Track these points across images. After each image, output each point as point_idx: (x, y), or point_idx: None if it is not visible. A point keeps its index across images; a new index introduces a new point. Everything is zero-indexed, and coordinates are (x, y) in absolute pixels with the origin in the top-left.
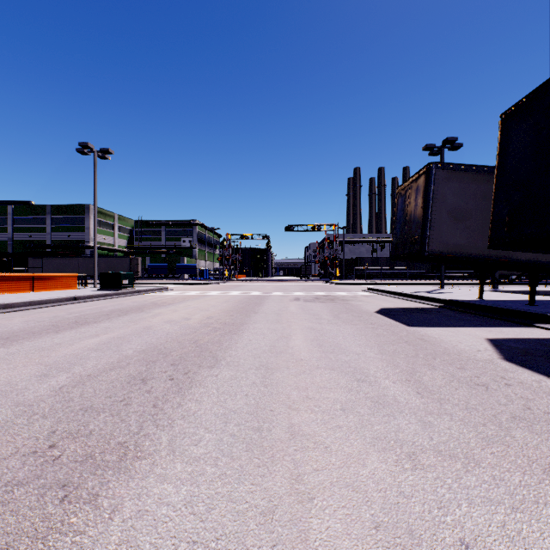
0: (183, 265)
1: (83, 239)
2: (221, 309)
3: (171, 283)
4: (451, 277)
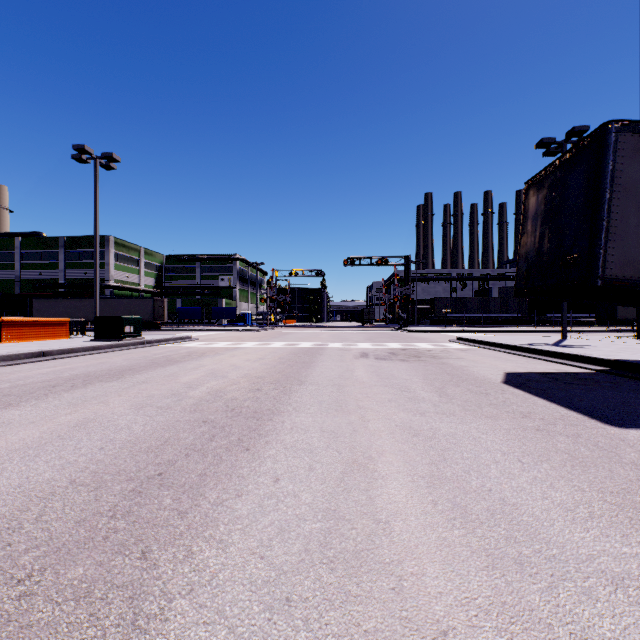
0: (220, 307)
1: (102, 277)
2: (246, 375)
3: (202, 330)
4: (554, 322)
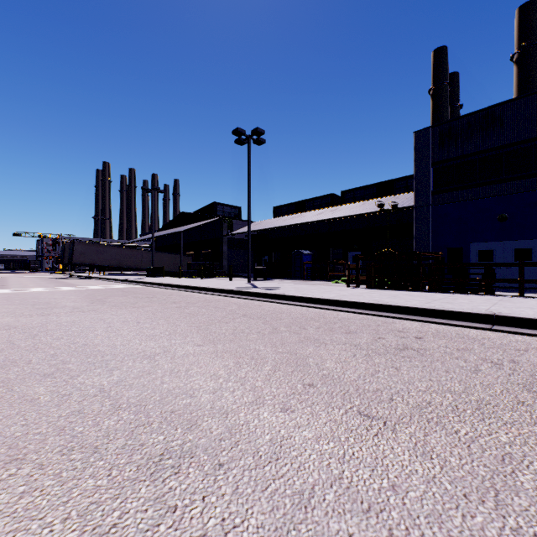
0: None
1: None
2: None
3: None
4: None
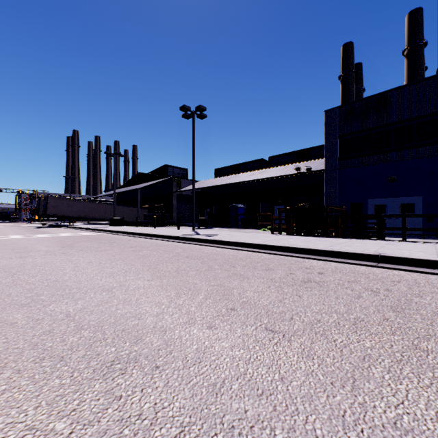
0: None
1: None
2: None
3: None
4: None
